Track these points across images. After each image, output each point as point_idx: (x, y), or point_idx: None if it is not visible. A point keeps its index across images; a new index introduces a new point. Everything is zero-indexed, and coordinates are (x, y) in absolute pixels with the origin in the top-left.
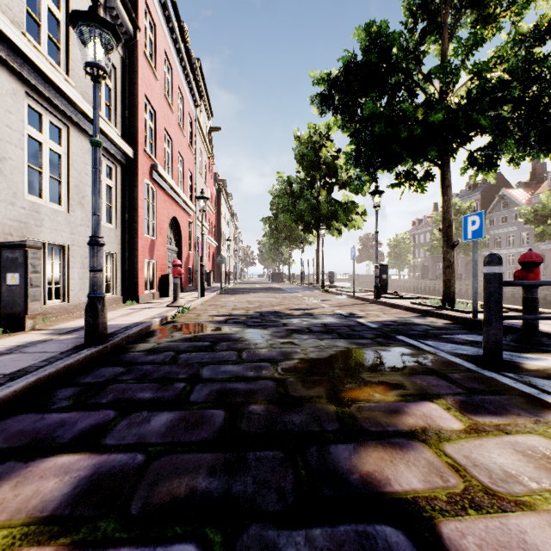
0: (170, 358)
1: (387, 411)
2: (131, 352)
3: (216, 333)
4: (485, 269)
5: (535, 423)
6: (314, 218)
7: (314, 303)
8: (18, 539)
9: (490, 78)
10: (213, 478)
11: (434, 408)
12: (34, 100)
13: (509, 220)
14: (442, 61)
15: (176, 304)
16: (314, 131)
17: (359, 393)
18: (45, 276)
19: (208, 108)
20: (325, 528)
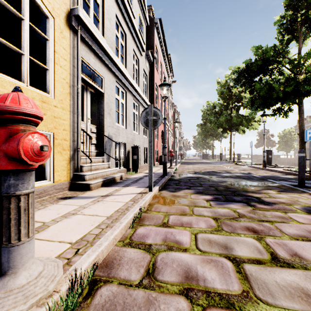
0: (188, 180)
1: (256, 190)
2: (174, 179)
3: (195, 176)
4: (298, 154)
5: (297, 194)
6: (228, 125)
7: (230, 169)
8: (192, 194)
9: None
10: (217, 193)
11: (270, 191)
12: (133, 100)
13: None
14: (298, 53)
15: (171, 167)
16: (228, 78)
17: (249, 188)
18: None
19: (172, 74)
20: (240, 197)
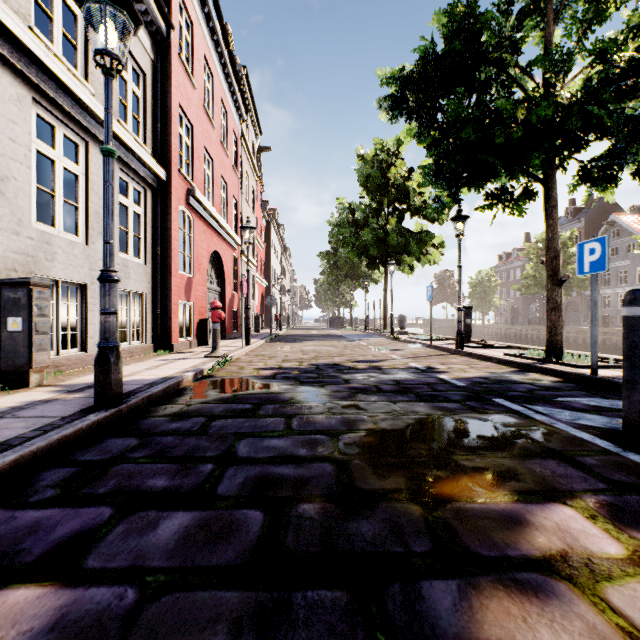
0: (200, 426)
1: (501, 518)
2: (151, 417)
3: (261, 392)
4: (626, 311)
5: None
6: (381, 251)
7: (382, 353)
8: None
9: (617, 61)
10: None
11: (571, 515)
12: (45, 109)
13: (620, 253)
14: (546, 49)
15: (215, 354)
16: (381, 147)
17: (454, 485)
18: (58, 321)
19: (256, 125)
20: None
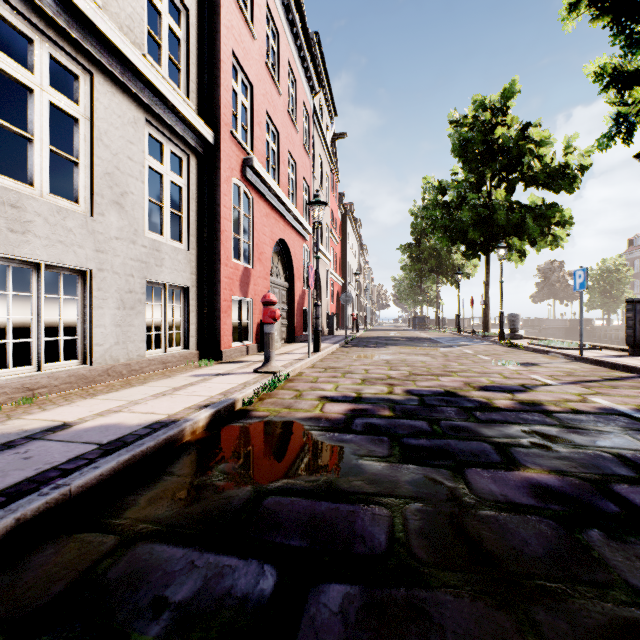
0: None
1: None
2: None
3: (317, 487)
4: None
5: None
6: (484, 234)
7: (514, 371)
8: None
9: None
10: None
11: None
12: (11, 7)
13: None
14: None
15: (266, 368)
16: (482, 106)
17: None
18: (39, 322)
19: (330, 105)
20: None
